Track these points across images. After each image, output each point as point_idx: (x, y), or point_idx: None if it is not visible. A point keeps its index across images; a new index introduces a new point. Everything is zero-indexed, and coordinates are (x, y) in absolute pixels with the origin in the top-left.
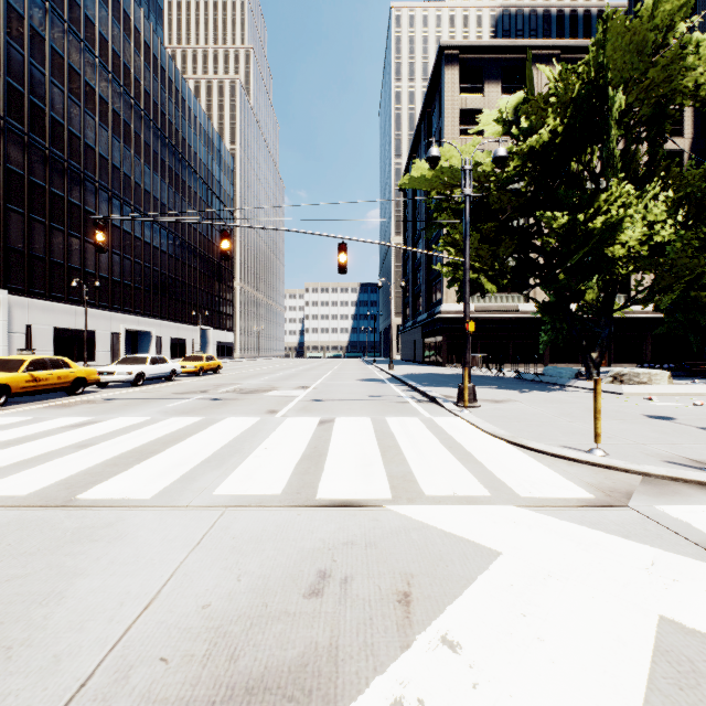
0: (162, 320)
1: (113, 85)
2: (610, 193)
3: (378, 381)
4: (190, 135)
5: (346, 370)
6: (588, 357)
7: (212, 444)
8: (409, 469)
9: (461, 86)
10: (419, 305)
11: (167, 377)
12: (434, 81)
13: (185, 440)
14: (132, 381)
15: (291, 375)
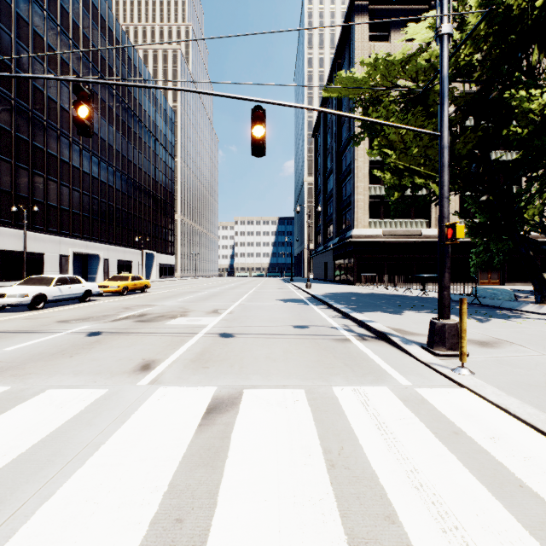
0: (110, 245)
1: (61, 37)
2: None
3: (299, 301)
4: (135, 89)
5: (267, 288)
6: (540, 278)
7: None
8: None
9: (370, 34)
10: (330, 231)
11: (79, 298)
12: (344, 32)
13: None
14: (28, 304)
15: (214, 294)
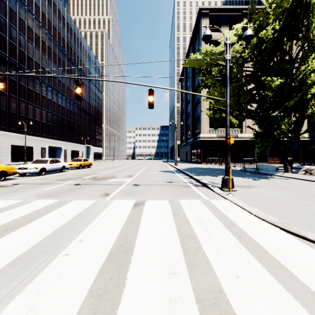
0: (67, 142)
1: (42, 29)
2: (307, 64)
3: (170, 172)
4: (81, 55)
5: (154, 165)
6: (286, 160)
7: (40, 232)
8: (217, 282)
9: (210, 28)
10: (188, 134)
11: (60, 170)
12: (196, 26)
13: (22, 227)
14: (38, 172)
15: (126, 168)
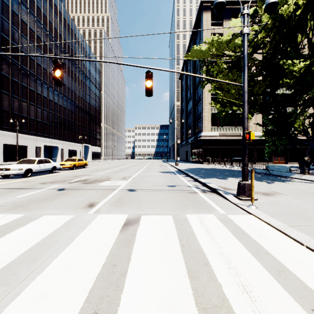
0: (64, 141)
1: (37, 23)
2: None
3: (171, 173)
4: (78, 52)
5: (153, 165)
6: (302, 160)
7: None
8: None
9: (211, 22)
10: (189, 133)
11: (50, 171)
12: (197, 21)
13: None
14: (23, 174)
15: (123, 169)
